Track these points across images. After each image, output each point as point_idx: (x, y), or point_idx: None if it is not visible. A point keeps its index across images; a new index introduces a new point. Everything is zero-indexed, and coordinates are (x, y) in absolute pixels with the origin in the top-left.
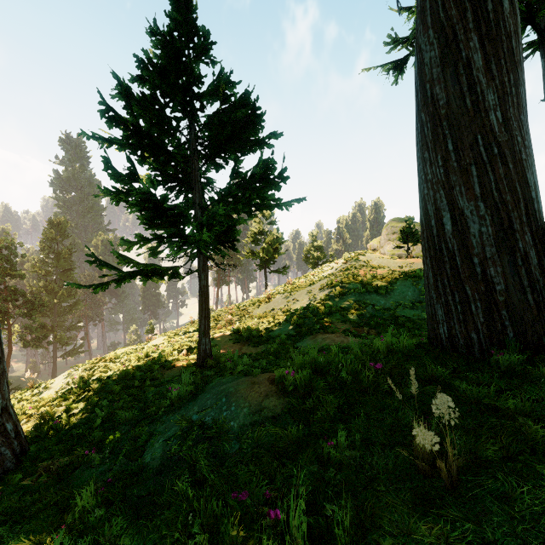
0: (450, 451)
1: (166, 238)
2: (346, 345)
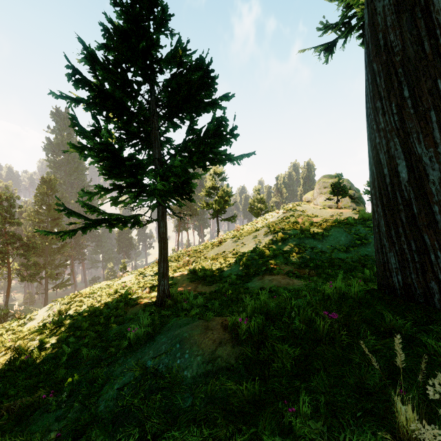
0: None
1: (126, 189)
2: (292, 287)
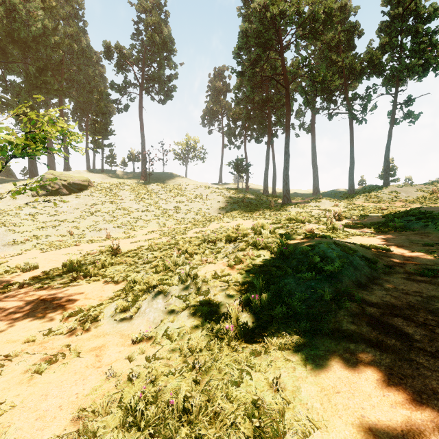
0: None
1: None
2: None
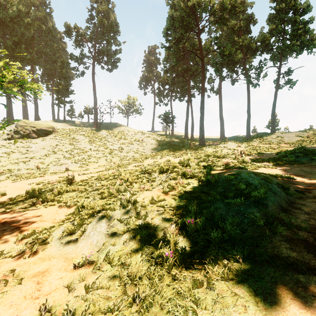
0: None
1: None
2: None
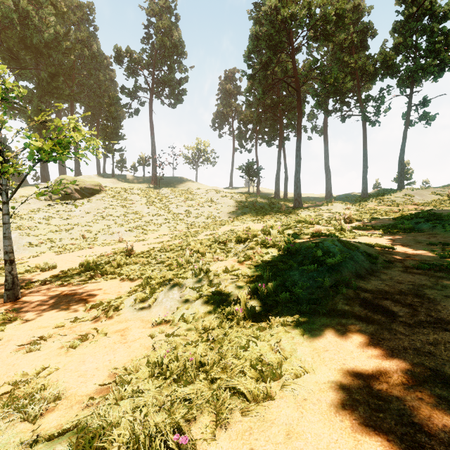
0: None
1: None
2: None
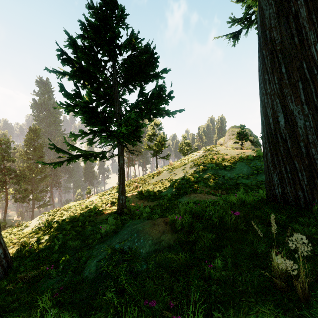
0: (302, 274)
1: (98, 133)
2: (210, 200)
